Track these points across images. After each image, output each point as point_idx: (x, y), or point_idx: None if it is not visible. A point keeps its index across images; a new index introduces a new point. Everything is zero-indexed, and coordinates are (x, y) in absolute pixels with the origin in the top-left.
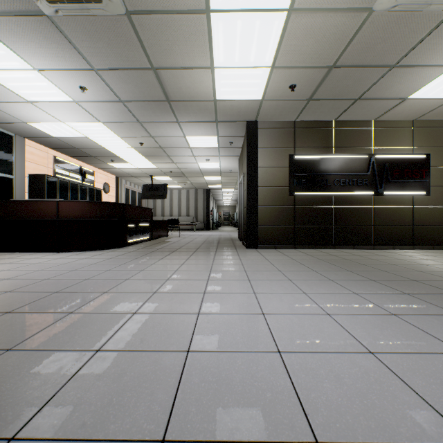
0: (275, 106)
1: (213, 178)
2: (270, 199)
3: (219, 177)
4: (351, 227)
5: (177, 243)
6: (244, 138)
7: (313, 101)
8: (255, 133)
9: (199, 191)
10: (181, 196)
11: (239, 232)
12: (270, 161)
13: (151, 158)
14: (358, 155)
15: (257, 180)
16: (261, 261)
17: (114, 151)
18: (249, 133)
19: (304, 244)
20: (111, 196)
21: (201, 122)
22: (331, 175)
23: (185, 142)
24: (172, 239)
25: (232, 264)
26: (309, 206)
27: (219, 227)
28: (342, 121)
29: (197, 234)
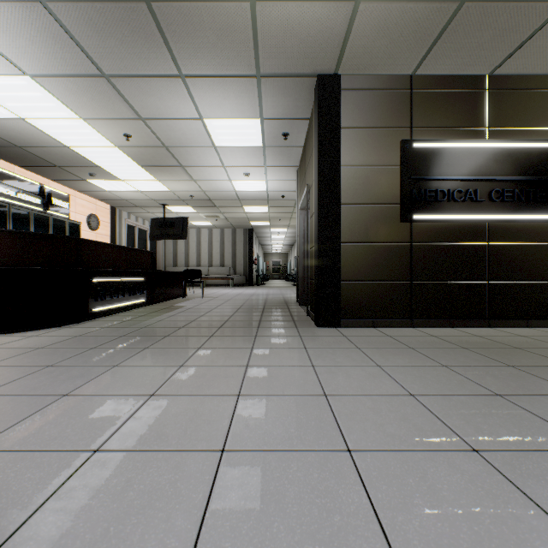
0: (382, 25)
1: (257, 210)
2: (364, 229)
3: (266, 208)
4: (521, 284)
5: (190, 311)
6: (310, 120)
7: (471, 5)
8: (333, 99)
9: (238, 231)
10: (212, 238)
11: (297, 290)
12: (363, 154)
13: (154, 171)
14: (537, 142)
15: (337, 191)
16: (372, 380)
17: (87, 154)
18: (322, 99)
19: (429, 318)
20: (101, 235)
21: (228, 78)
22: (483, 181)
23: (204, 133)
24: (187, 303)
25: (295, 393)
26: (439, 243)
27: (266, 281)
28: (505, 76)
29: (232, 293)
